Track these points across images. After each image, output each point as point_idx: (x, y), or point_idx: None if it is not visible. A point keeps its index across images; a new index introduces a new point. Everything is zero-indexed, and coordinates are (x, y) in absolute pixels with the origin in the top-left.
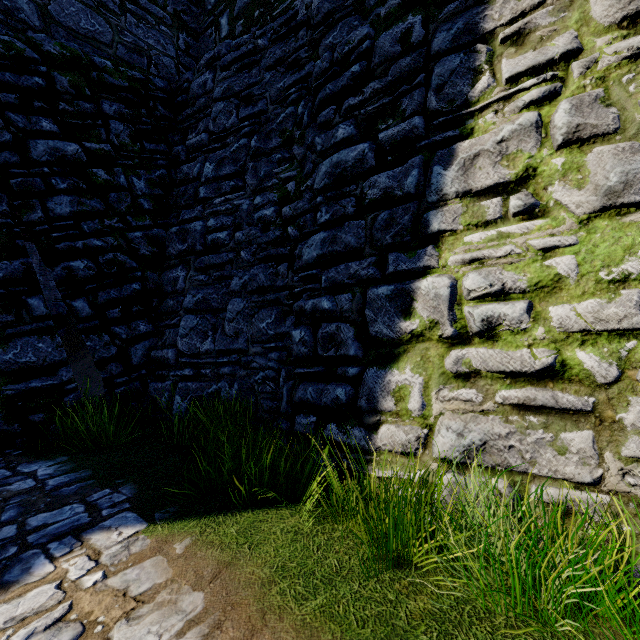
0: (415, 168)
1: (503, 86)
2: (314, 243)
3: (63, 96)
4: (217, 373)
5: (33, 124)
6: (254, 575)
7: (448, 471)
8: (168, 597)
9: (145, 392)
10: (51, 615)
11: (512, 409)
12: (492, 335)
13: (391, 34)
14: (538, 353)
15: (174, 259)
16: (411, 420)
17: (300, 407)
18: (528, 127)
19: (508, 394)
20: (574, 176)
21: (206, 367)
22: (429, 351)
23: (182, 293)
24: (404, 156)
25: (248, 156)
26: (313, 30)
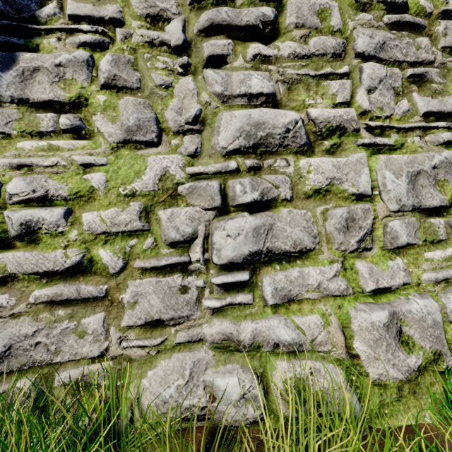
0: None
1: (68, 21)
2: None
3: None
4: None
5: None
6: None
7: None
8: None
9: None
10: None
11: (46, 306)
12: (33, 238)
13: None
14: (70, 253)
15: None
16: None
17: None
18: (81, 62)
19: (40, 293)
20: (111, 113)
21: None
22: None
23: None
24: None
25: None
26: None
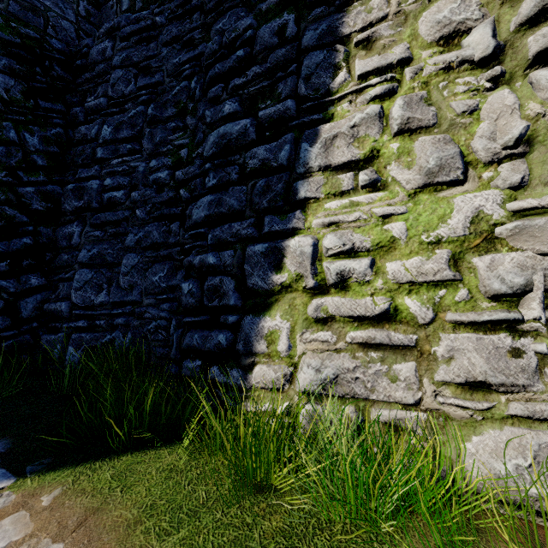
0: (287, 143)
1: (356, 81)
2: (202, 205)
3: None
4: (111, 324)
5: None
6: (121, 518)
7: (308, 402)
8: None
9: (37, 344)
10: None
11: (358, 347)
12: (344, 286)
13: (270, 27)
14: (378, 300)
15: (70, 215)
16: (280, 360)
17: (188, 352)
18: (373, 116)
19: (355, 335)
20: (405, 158)
21: (101, 318)
22: (296, 300)
23: (77, 248)
24: (279, 133)
25: (145, 122)
26: (206, 15)
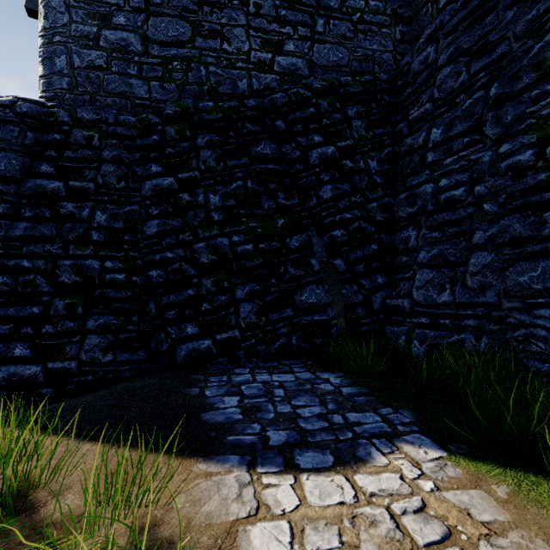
0: None
1: None
2: None
3: (324, 115)
4: (458, 324)
5: (310, 141)
6: None
7: None
8: (522, 541)
9: (381, 333)
10: (411, 502)
11: None
12: None
13: None
14: None
15: (403, 221)
16: None
17: None
18: None
19: None
20: None
21: (444, 317)
22: None
23: (414, 250)
24: None
25: (485, 107)
26: None
